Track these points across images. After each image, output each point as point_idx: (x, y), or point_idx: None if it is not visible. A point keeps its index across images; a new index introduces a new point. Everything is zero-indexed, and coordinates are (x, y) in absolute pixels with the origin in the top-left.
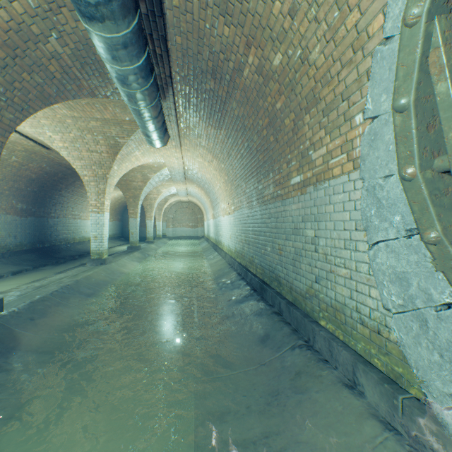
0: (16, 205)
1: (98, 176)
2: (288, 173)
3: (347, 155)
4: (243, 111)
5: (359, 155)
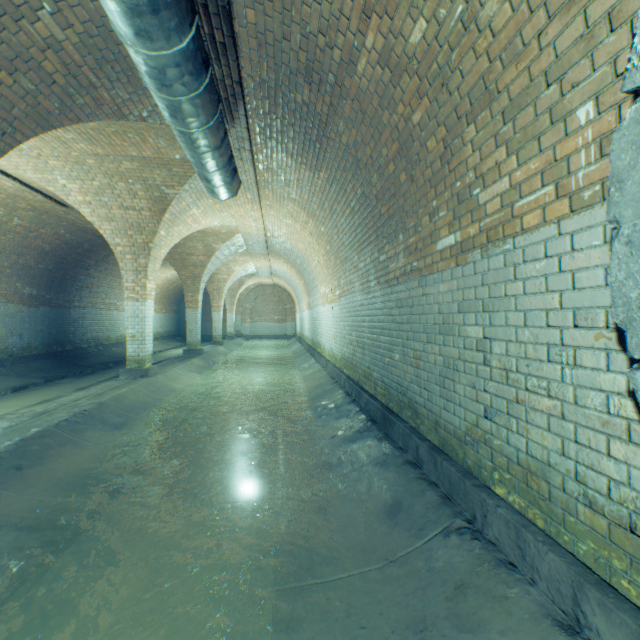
0: (22, 289)
1: (137, 246)
2: (432, 231)
3: (555, 187)
4: (355, 136)
5: (584, 183)
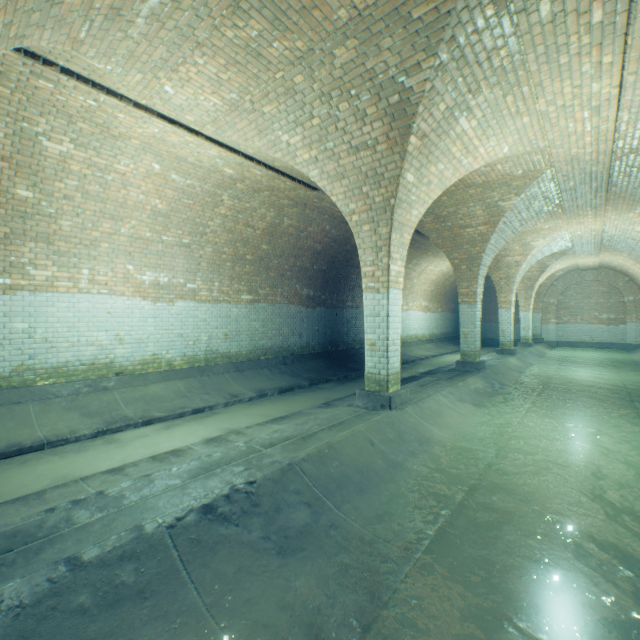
0: (300, 291)
1: (374, 209)
2: None
3: None
4: None
5: None
